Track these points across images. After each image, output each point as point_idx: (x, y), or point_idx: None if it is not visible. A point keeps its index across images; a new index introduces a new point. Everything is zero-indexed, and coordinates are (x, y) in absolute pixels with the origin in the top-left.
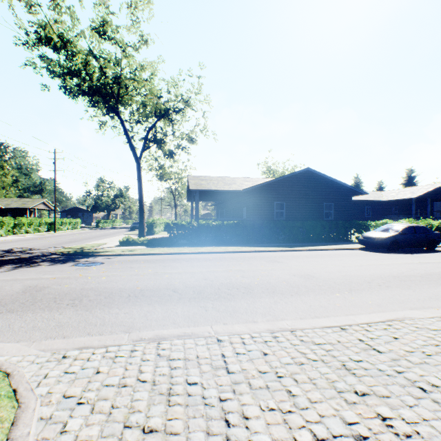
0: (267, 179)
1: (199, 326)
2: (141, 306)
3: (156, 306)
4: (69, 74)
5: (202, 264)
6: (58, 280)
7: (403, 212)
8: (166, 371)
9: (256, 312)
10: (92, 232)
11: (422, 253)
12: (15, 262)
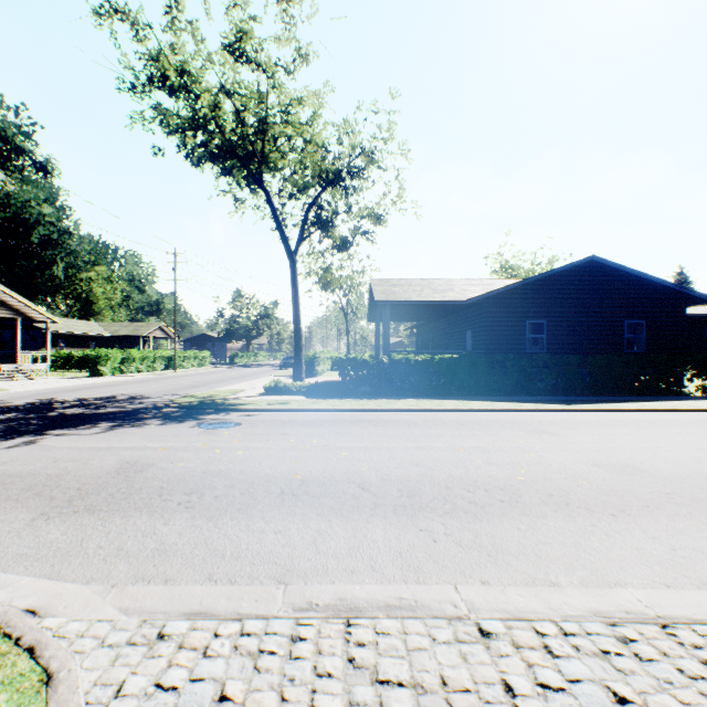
0: (509, 280)
1: (428, 582)
2: (305, 519)
3: (333, 521)
4: (191, 126)
5: (403, 433)
6: (169, 452)
7: None
8: None
9: (548, 556)
10: (225, 371)
11: None
12: (115, 418)
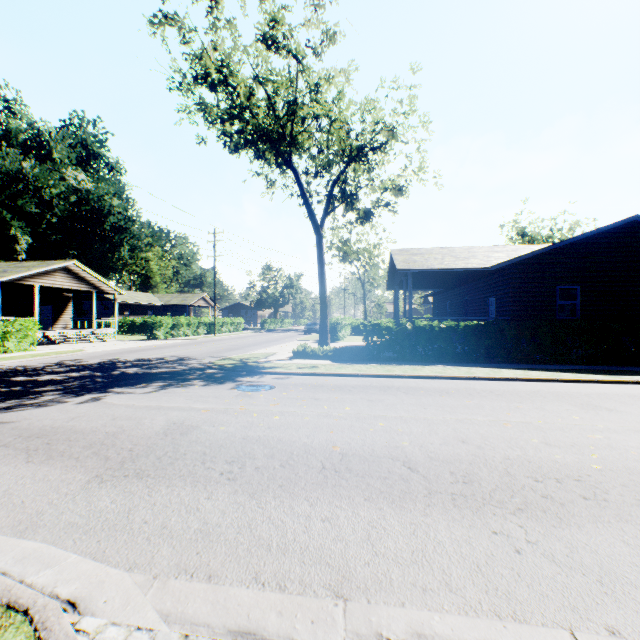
0: (535, 246)
1: (530, 622)
2: (352, 504)
3: (384, 510)
4: (228, 115)
5: (438, 403)
6: (211, 414)
7: None
8: None
9: None
10: (257, 336)
11: None
12: (165, 378)
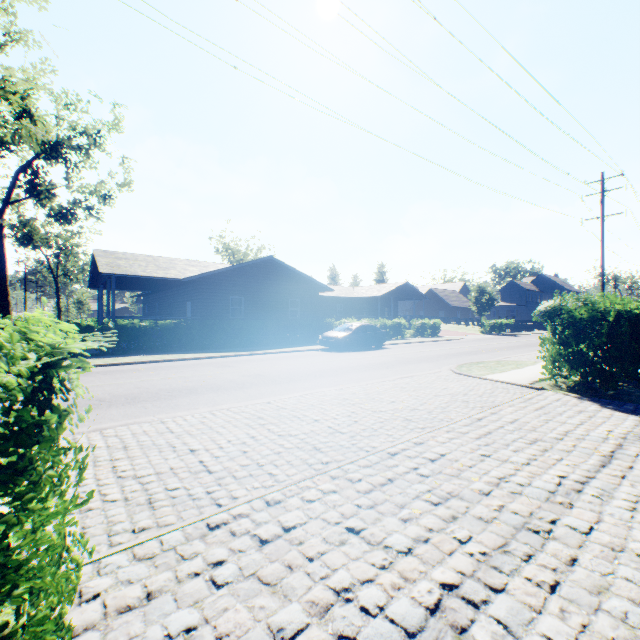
0: (222, 265)
1: (141, 417)
2: None
3: (83, 413)
4: None
5: (130, 376)
6: None
7: (373, 311)
8: (118, 441)
9: (199, 403)
10: None
11: (370, 350)
12: None
